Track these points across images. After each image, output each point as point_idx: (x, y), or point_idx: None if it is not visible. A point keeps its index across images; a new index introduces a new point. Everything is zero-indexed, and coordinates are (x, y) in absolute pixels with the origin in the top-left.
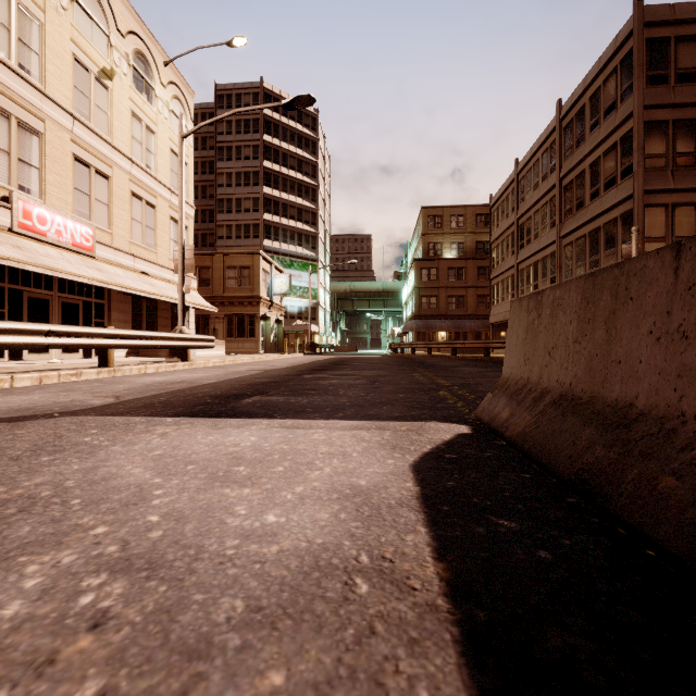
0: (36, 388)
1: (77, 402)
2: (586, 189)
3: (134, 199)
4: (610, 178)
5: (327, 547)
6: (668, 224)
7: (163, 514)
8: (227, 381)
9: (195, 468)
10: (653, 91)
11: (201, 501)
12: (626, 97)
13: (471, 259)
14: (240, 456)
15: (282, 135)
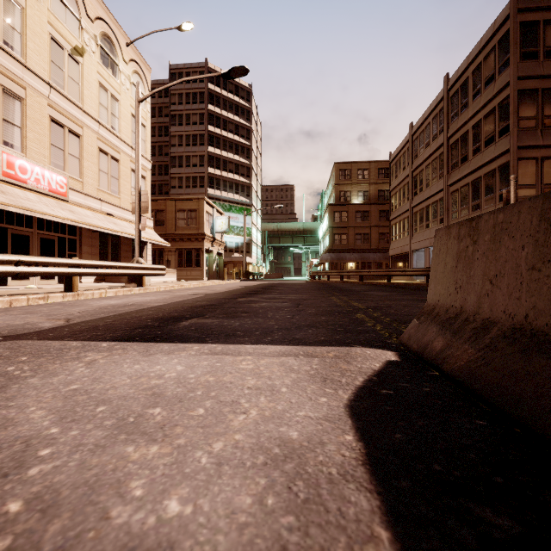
0: (1, 311)
1: (28, 325)
2: (469, 146)
3: (101, 154)
4: (489, 137)
5: None
6: (538, 174)
7: (30, 498)
8: (172, 304)
9: (105, 410)
10: (525, 65)
11: (91, 470)
12: (503, 70)
13: (374, 204)
14: (161, 391)
15: (222, 105)
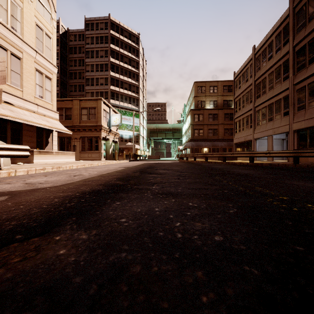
0: None
1: None
2: None
3: None
4: None
5: None
6: None
7: None
8: None
9: None
10: None
11: None
12: None
13: (221, 109)
14: None
15: (120, 45)
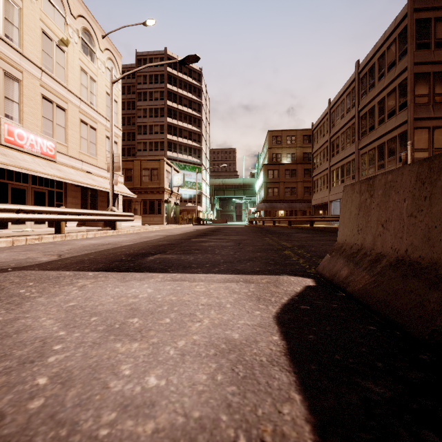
0: (7, 249)
1: (30, 259)
2: (376, 118)
3: (82, 124)
4: (391, 111)
5: (204, 424)
6: (430, 140)
7: (52, 376)
8: (140, 243)
9: (97, 319)
10: (420, 53)
11: (92, 358)
12: (402, 57)
13: (300, 164)
14: (137, 307)
15: (178, 84)
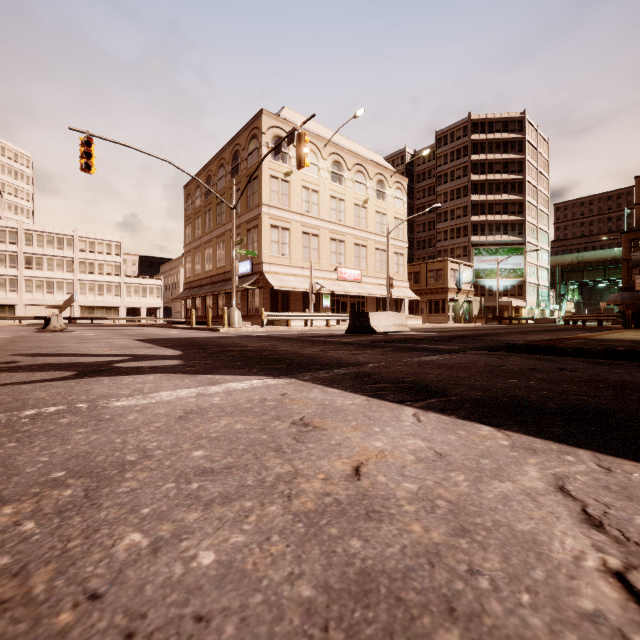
0: None
1: None
2: None
3: (376, 251)
4: None
5: None
6: None
7: None
8: None
9: None
10: None
11: None
12: None
13: None
14: None
15: (487, 149)
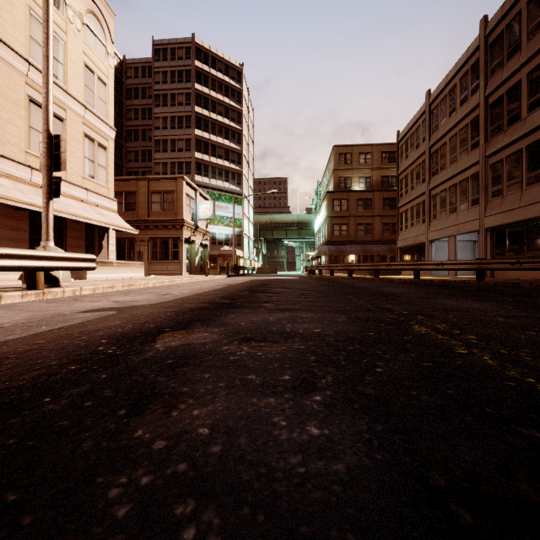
0: None
1: None
2: (523, 101)
3: (33, 106)
4: None
5: None
6: None
7: None
8: None
9: None
10: None
11: None
12: None
13: (377, 191)
14: None
15: (211, 85)
